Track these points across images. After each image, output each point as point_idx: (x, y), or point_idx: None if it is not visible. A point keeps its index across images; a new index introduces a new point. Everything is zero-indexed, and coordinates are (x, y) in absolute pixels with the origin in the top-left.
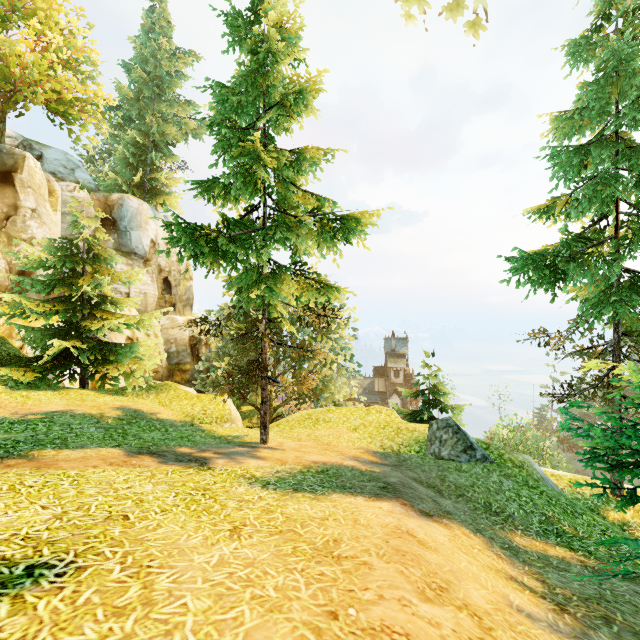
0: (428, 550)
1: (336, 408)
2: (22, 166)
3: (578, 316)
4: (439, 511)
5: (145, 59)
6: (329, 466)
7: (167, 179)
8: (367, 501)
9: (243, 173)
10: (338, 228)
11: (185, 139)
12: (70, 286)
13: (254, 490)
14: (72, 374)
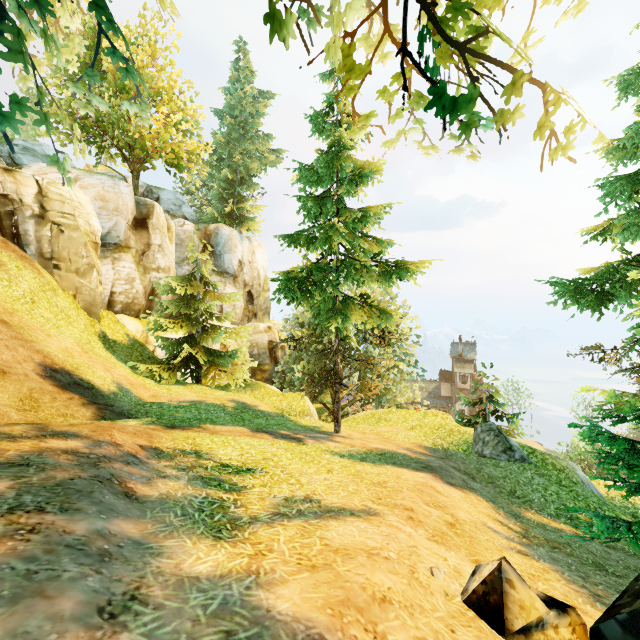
0: (441, 495)
1: (396, 410)
2: (153, 213)
3: (634, 334)
4: (464, 486)
5: (233, 107)
6: (386, 452)
7: (251, 207)
8: (409, 471)
9: (323, 236)
10: (394, 272)
11: (264, 169)
12: (190, 306)
13: (335, 457)
14: (192, 373)
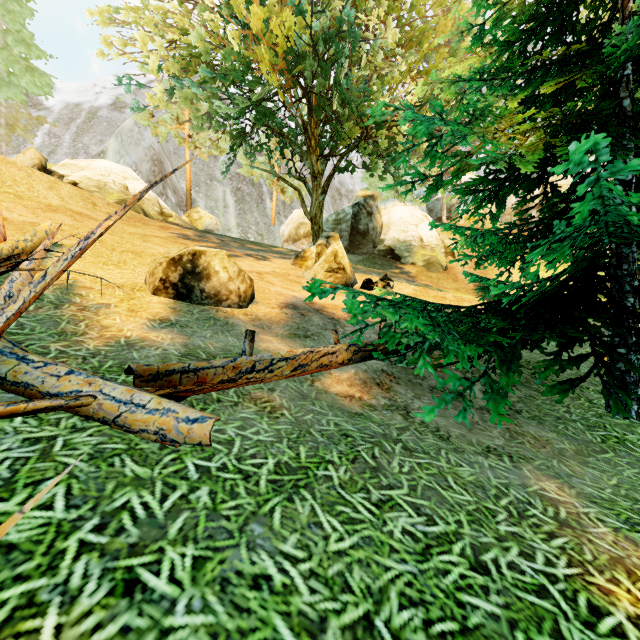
0: None
1: None
2: None
3: None
4: None
5: None
6: None
7: None
8: None
9: None
10: None
11: None
12: None
13: None
14: None
